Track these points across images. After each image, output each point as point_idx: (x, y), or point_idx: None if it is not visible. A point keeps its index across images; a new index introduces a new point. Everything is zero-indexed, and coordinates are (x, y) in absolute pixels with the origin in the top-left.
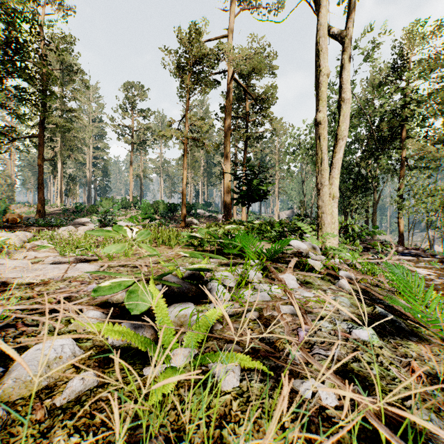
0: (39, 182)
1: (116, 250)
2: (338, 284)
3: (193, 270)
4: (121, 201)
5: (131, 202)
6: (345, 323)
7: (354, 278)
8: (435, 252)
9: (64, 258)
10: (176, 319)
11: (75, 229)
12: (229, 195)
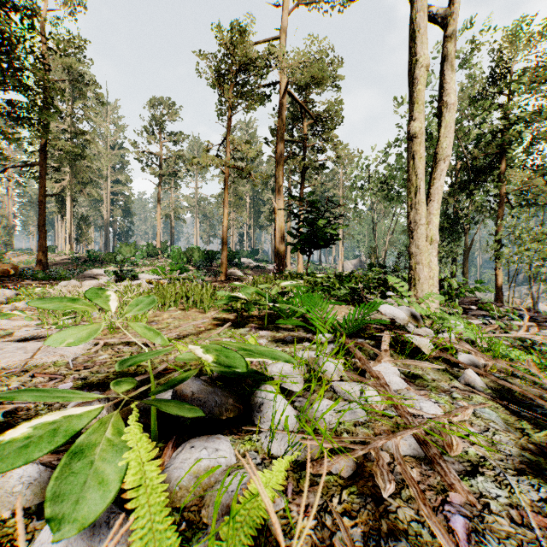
0: (40, 224)
1: (77, 339)
2: (464, 379)
3: (228, 373)
4: (146, 248)
5: (158, 249)
6: (526, 484)
7: (481, 365)
8: (540, 312)
9: (39, 332)
10: (193, 481)
11: (79, 284)
12: (282, 240)
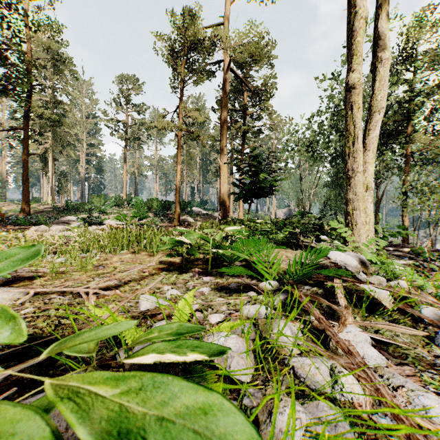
0: (24, 178)
1: None
2: None
3: None
4: (114, 199)
5: (124, 200)
6: None
7: None
8: None
9: None
10: None
11: (48, 229)
12: (225, 192)
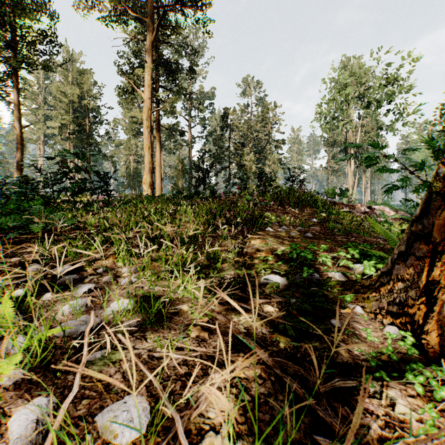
0: None
1: None
2: None
3: None
4: None
5: None
6: None
7: None
8: None
9: None
10: None
11: None
12: None
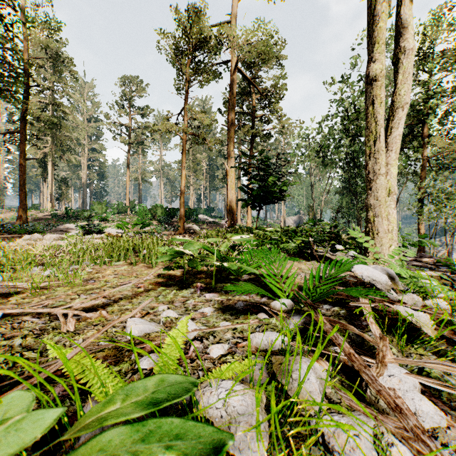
0: (21, 184)
1: None
2: None
3: None
4: (117, 206)
5: (127, 207)
6: None
7: None
8: None
9: None
10: None
11: (42, 237)
12: (233, 199)
